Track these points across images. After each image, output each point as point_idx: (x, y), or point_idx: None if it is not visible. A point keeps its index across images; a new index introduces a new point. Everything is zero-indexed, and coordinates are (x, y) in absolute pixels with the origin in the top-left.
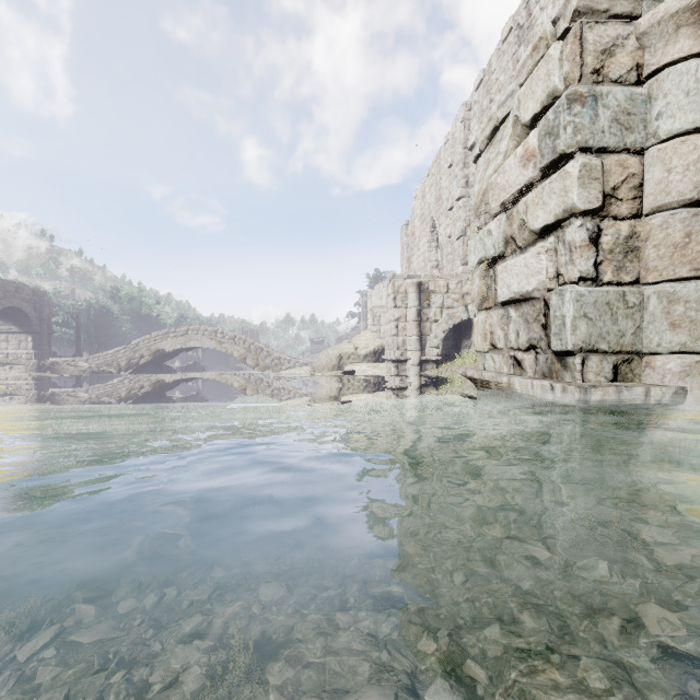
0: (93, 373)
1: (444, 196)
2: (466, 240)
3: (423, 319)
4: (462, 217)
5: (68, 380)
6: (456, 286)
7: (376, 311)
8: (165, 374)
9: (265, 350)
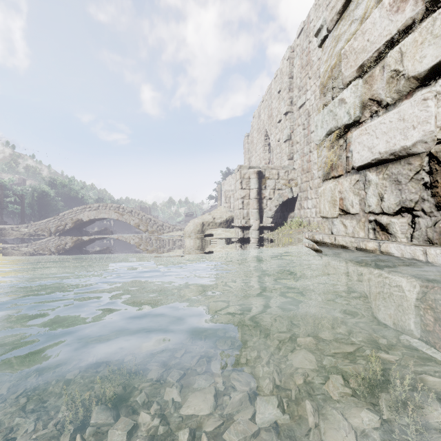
0: (31, 236)
1: (274, 114)
2: (291, 142)
3: (261, 197)
4: (288, 126)
5: (11, 240)
6: (284, 174)
7: (227, 193)
8: (84, 236)
9: (152, 220)
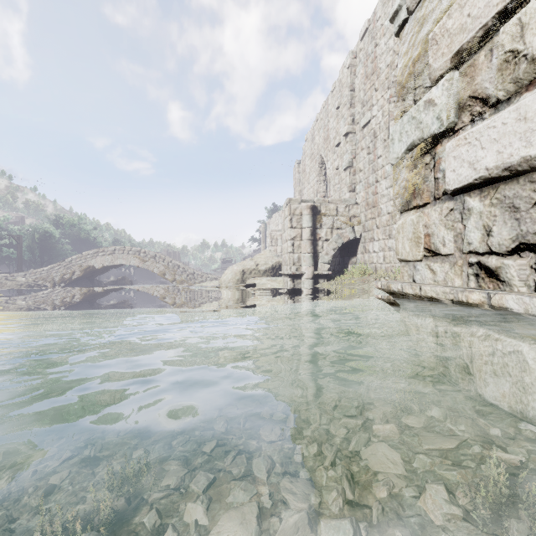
0: (29, 287)
1: (332, 135)
2: (352, 170)
3: (316, 239)
4: (348, 150)
5: (4, 292)
6: (344, 209)
7: (274, 234)
8: (96, 287)
9: (181, 267)
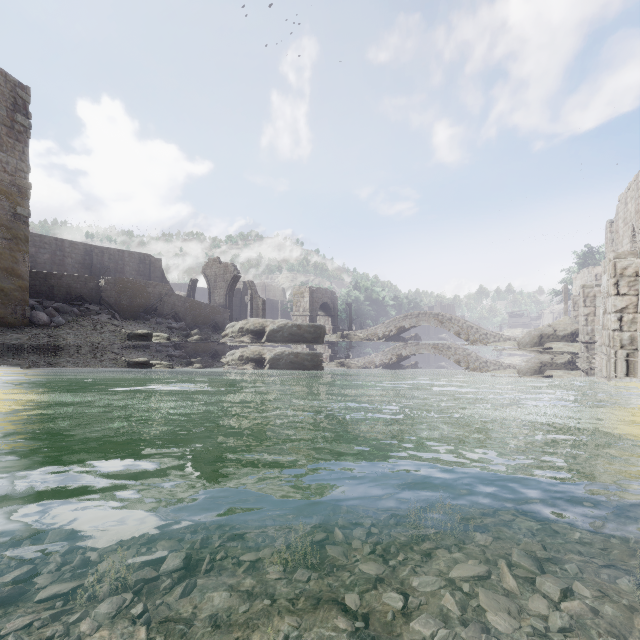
0: (366, 340)
1: None
2: None
3: None
4: None
5: (356, 344)
6: None
7: (576, 299)
8: (402, 342)
9: (474, 328)
